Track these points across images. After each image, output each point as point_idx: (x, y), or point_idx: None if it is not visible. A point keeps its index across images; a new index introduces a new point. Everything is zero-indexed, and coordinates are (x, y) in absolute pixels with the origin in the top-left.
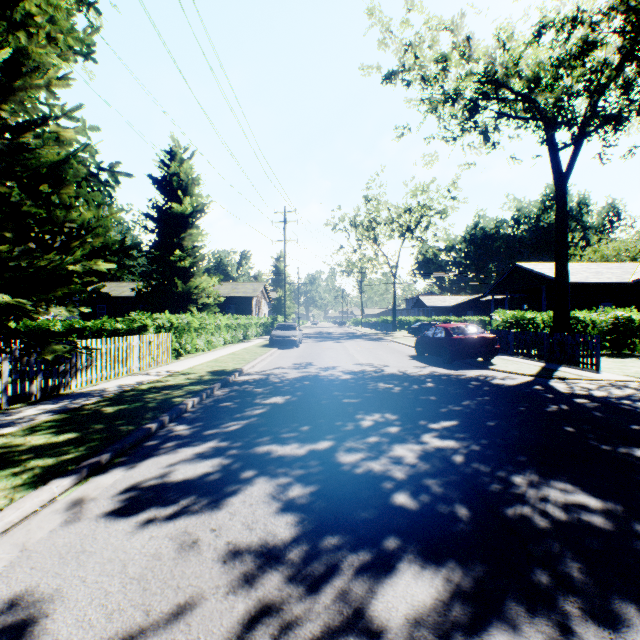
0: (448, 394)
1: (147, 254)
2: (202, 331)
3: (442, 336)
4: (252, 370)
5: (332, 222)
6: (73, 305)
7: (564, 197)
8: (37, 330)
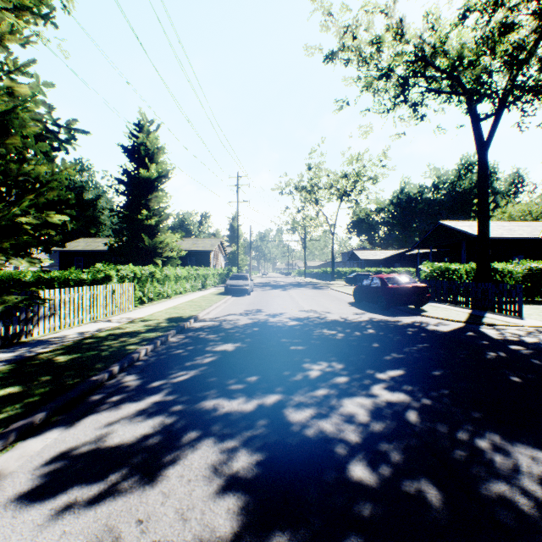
0: (389, 341)
1: (118, 213)
2: (164, 281)
3: (378, 285)
4: (207, 316)
5: (279, 187)
6: (29, 256)
7: (485, 162)
8: (9, 280)
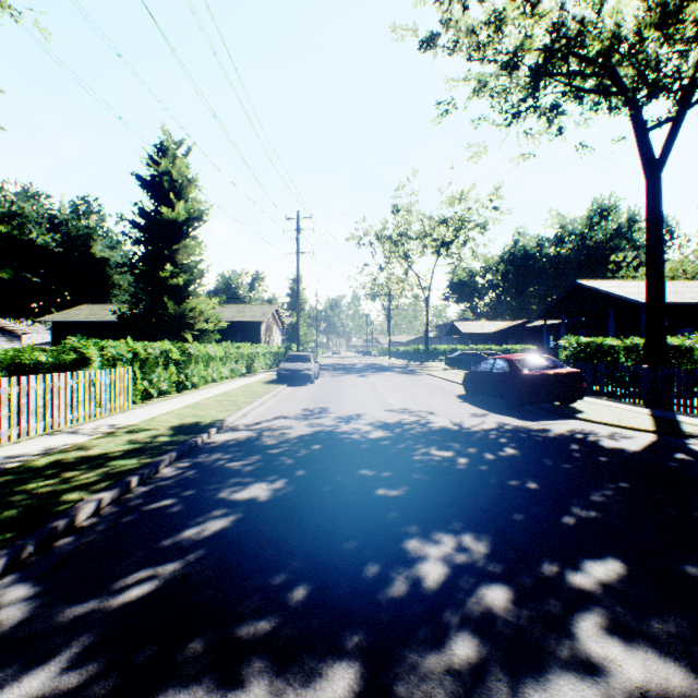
0: (552, 474)
1: (132, 269)
2: (187, 364)
3: (505, 371)
4: (241, 421)
5: (355, 236)
6: None
7: (658, 189)
8: None
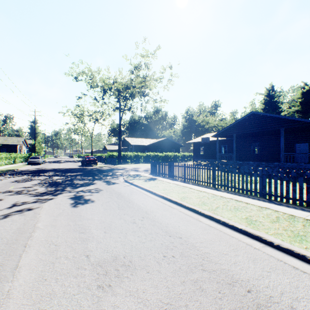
0: (72, 169)
1: None
2: None
3: (85, 159)
4: (21, 169)
5: (62, 112)
6: None
7: (120, 125)
8: None
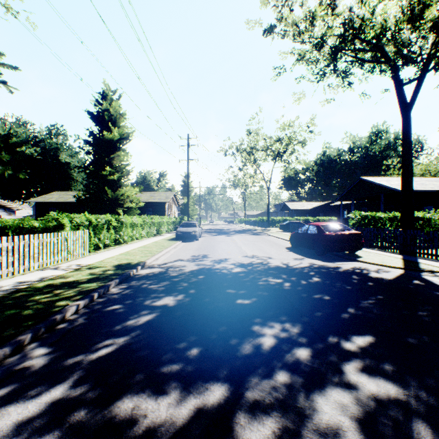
0: (339, 292)
1: (85, 170)
2: (120, 228)
3: (315, 232)
4: (155, 262)
5: (224, 149)
6: None
7: (409, 121)
8: None
